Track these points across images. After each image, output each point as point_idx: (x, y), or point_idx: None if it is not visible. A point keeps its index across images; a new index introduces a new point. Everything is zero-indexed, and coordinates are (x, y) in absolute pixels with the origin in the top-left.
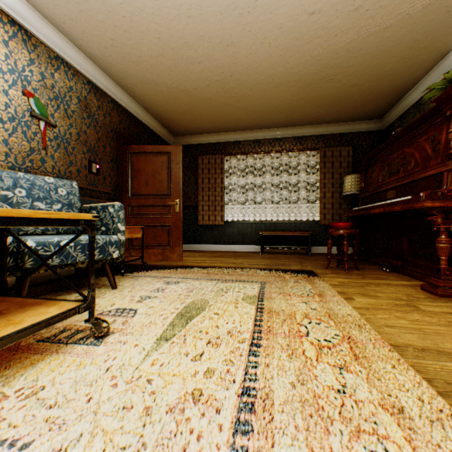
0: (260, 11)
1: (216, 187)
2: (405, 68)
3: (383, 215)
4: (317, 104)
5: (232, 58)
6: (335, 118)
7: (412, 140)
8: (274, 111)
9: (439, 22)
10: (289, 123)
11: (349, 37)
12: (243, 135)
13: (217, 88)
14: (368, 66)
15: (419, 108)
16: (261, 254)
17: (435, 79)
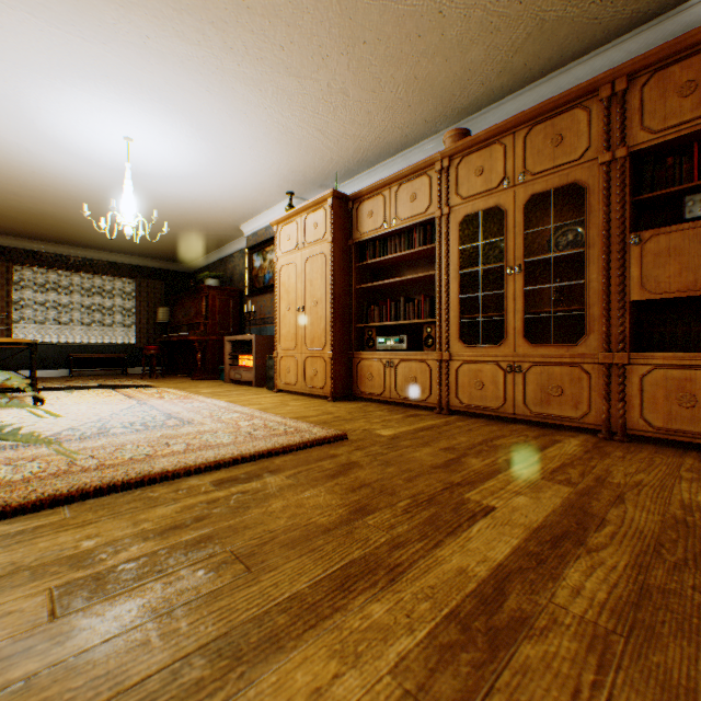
0: (97, 207)
1: None
2: (196, 249)
3: (184, 341)
4: (135, 246)
5: (61, 211)
6: (151, 256)
7: (195, 299)
8: (91, 240)
9: (206, 240)
10: (105, 249)
11: (158, 230)
12: (43, 246)
13: (32, 216)
14: (172, 242)
15: (208, 271)
16: (74, 377)
17: (214, 259)
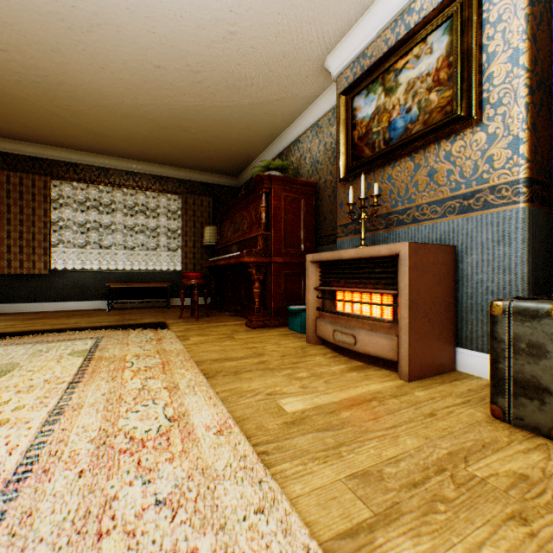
0: (99, 38)
1: (36, 221)
2: (247, 142)
3: (232, 266)
4: (176, 148)
5: (61, 66)
6: (196, 166)
7: (247, 206)
8: (126, 140)
9: (263, 118)
10: (146, 158)
11: (198, 102)
12: (83, 157)
13: (38, 90)
14: (218, 131)
15: None
16: (109, 311)
17: (268, 158)
